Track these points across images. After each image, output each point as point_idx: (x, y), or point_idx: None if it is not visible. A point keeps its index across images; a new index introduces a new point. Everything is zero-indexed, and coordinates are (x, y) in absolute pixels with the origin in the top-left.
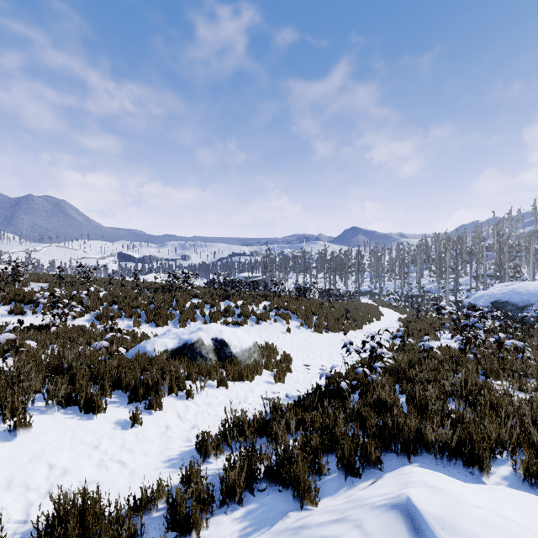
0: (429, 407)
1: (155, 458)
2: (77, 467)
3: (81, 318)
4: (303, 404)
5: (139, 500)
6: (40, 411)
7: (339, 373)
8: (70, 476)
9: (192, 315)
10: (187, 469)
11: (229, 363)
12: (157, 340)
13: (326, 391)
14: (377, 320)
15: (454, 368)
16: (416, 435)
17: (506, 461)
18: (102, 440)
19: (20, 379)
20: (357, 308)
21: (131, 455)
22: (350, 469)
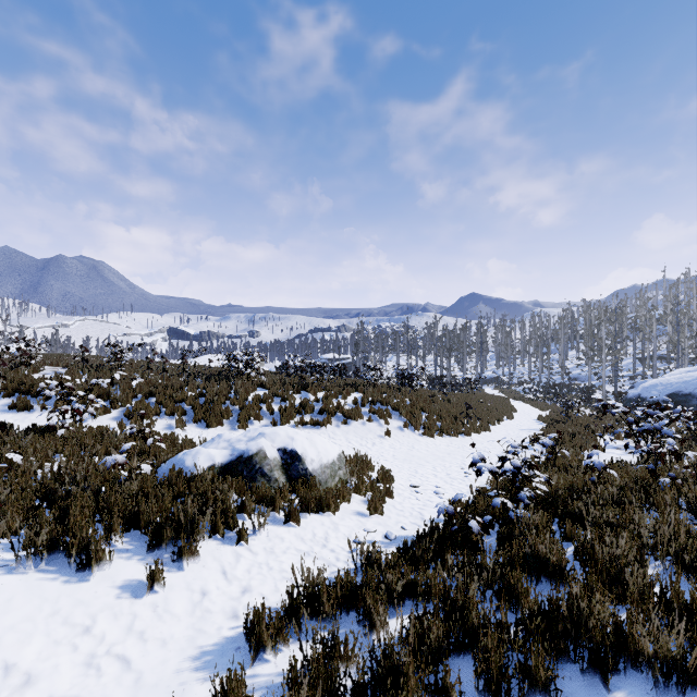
0: (628, 581)
1: (178, 651)
2: (51, 670)
3: (107, 415)
4: (413, 556)
5: None
6: (8, 568)
7: (466, 507)
8: (35, 687)
9: (255, 412)
10: (228, 674)
11: (303, 485)
12: (201, 450)
13: (447, 533)
14: (509, 419)
15: (642, 500)
16: (614, 637)
17: None
18: (98, 618)
19: None
20: (481, 401)
21: (141, 644)
22: (500, 696)
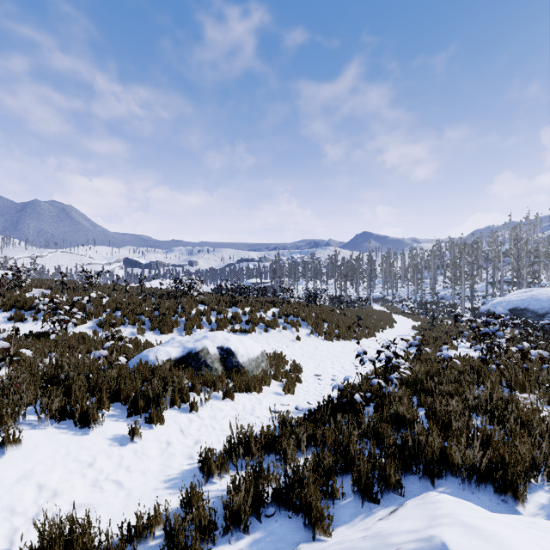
0: (453, 424)
1: (154, 478)
2: (69, 488)
3: (84, 325)
4: (314, 418)
5: (134, 527)
6: (32, 425)
7: (352, 385)
8: (60, 498)
9: (198, 322)
10: (189, 490)
11: (236, 373)
12: (160, 348)
13: (339, 404)
14: (390, 328)
15: (476, 380)
16: (440, 456)
17: (542, 487)
18: (97, 458)
19: (12, 391)
20: (369, 315)
21: (128, 474)
22: (367, 494)
